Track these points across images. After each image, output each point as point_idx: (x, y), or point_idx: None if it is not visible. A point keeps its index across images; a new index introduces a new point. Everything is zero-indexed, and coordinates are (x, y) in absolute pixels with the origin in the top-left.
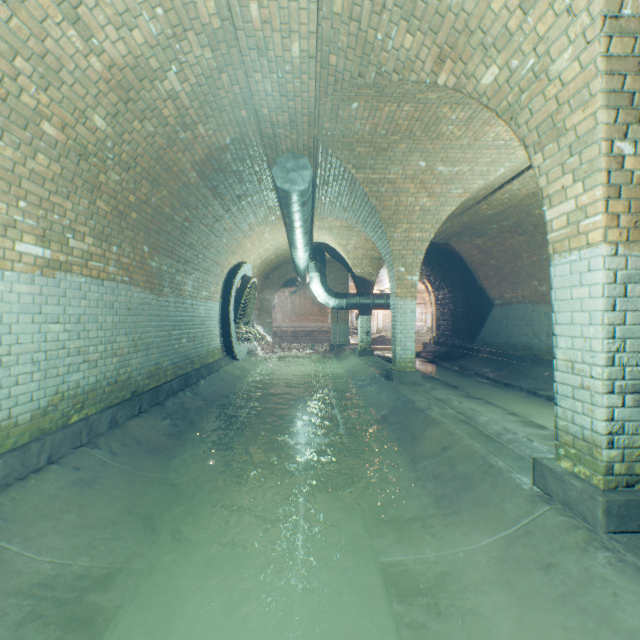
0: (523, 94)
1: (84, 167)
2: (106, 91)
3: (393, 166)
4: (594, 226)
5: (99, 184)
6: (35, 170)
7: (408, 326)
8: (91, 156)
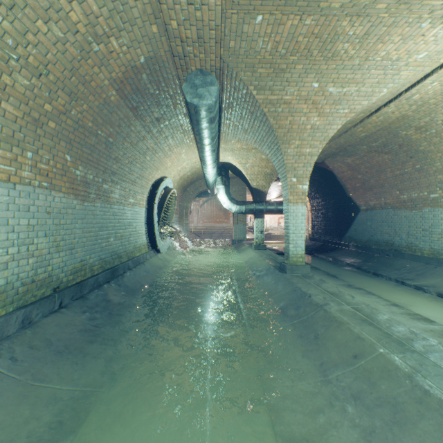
0: None
1: None
2: None
3: (289, 87)
4: None
5: (3, 85)
6: None
7: (299, 227)
8: None
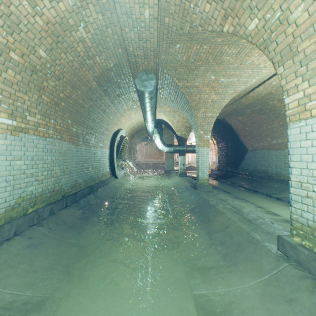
0: (272, 33)
1: (34, 77)
2: (45, 36)
3: (197, 78)
4: (315, 106)
5: (43, 87)
6: (7, 78)
7: (205, 161)
8: (38, 72)
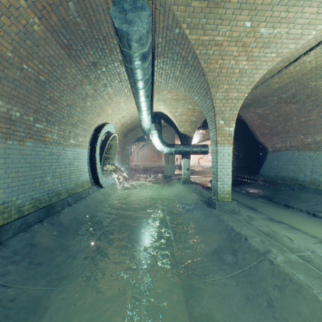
0: None
1: None
2: None
3: (222, 26)
4: None
5: None
6: None
7: (226, 166)
8: None
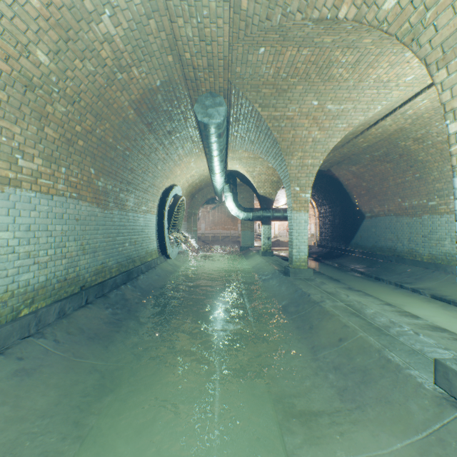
0: (429, 11)
1: (30, 97)
2: (46, 28)
3: (291, 105)
4: None
5: (46, 113)
6: None
7: (302, 233)
8: (37, 88)
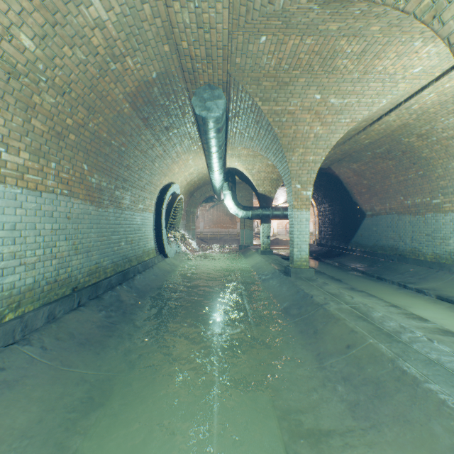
0: None
1: (15, 86)
2: (30, 9)
3: (293, 99)
4: None
5: (33, 104)
6: None
7: (303, 232)
8: (21, 76)
